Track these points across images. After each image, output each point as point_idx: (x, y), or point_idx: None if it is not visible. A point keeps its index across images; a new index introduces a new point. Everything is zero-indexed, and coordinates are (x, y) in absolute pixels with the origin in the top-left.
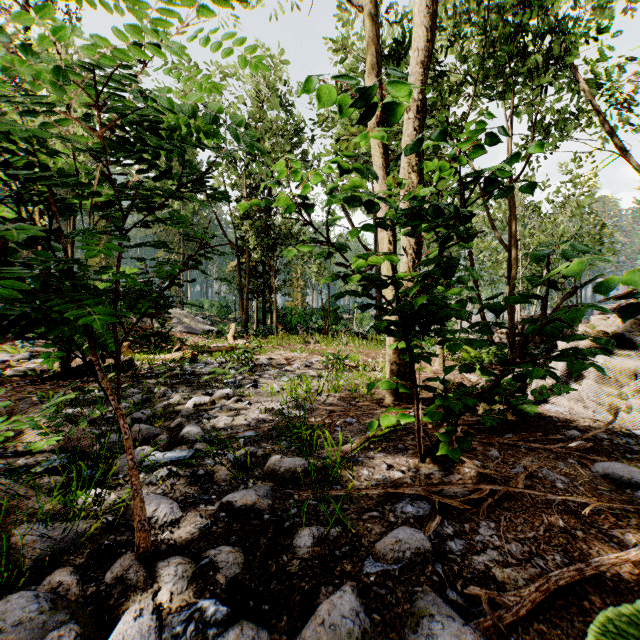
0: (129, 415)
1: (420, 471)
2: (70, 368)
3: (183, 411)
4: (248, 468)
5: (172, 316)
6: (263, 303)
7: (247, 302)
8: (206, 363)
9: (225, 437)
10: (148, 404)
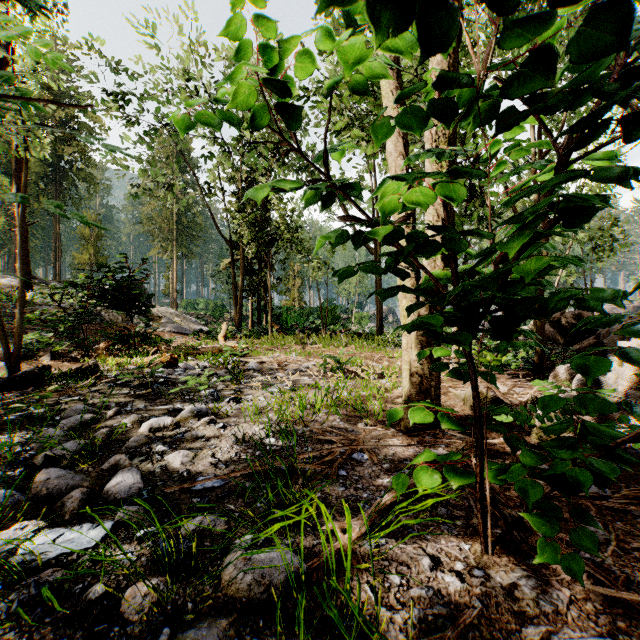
0: (42, 453)
1: (492, 579)
2: (14, 376)
3: (131, 440)
4: (192, 568)
5: (162, 315)
6: (258, 302)
7: (241, 301)
8: (186, 368)
9: (175, 489)
10: (91, 427)
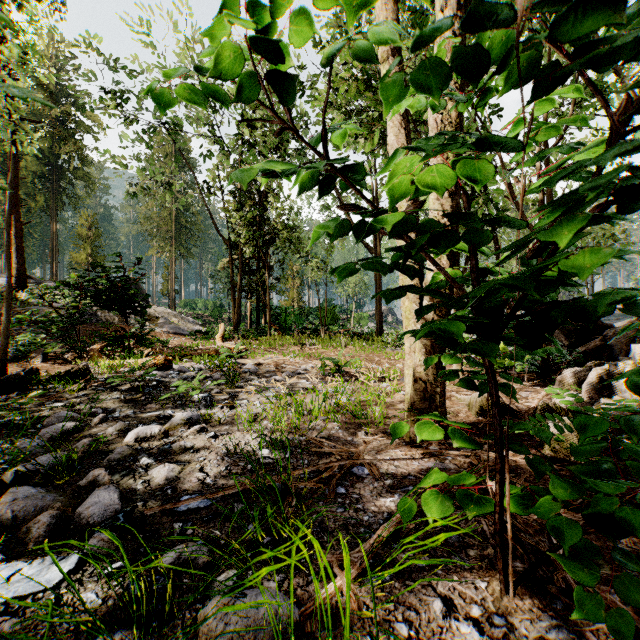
0: (12, 468)
1: (516, 629)
2: None
3: (114, 451)
4: (165, 615)
5: (159, 316)
6: (256, 302)
7: (239, 301)
8: (180, 370)
9: (156, 511)
10: (74, 436)
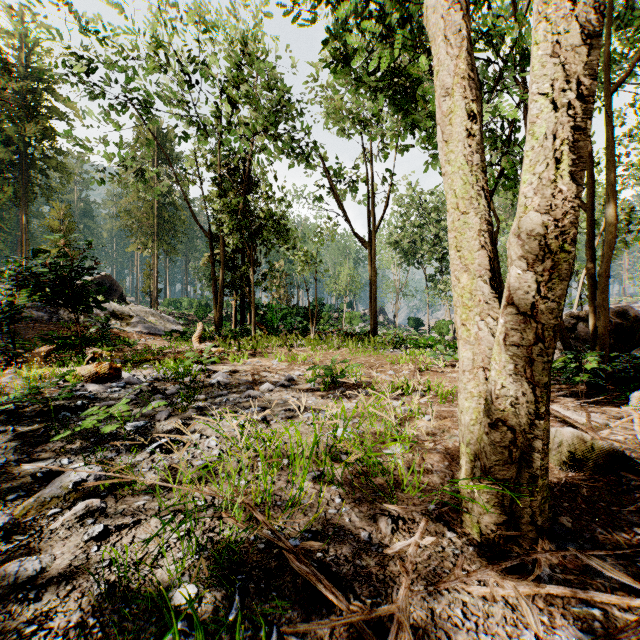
0: None
1: None
2: None
3: None
4: None
5: (134, 314)
6: (241, 299)
7: (221, 298)
8: (128, 382)
9: None
10: None
